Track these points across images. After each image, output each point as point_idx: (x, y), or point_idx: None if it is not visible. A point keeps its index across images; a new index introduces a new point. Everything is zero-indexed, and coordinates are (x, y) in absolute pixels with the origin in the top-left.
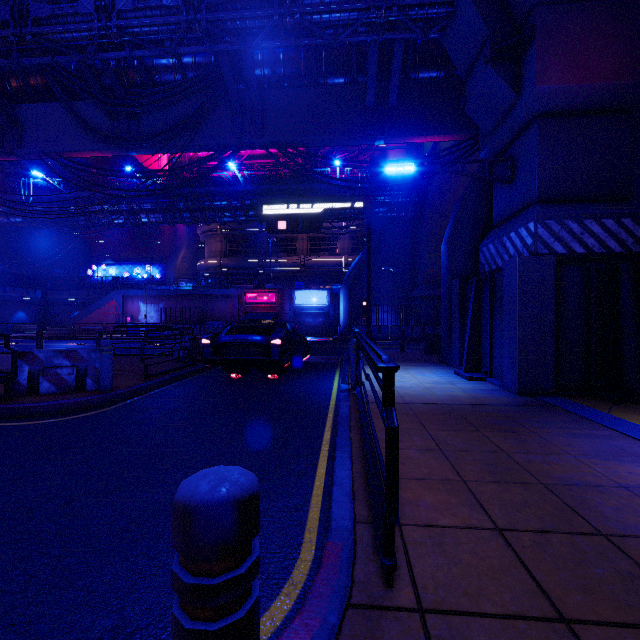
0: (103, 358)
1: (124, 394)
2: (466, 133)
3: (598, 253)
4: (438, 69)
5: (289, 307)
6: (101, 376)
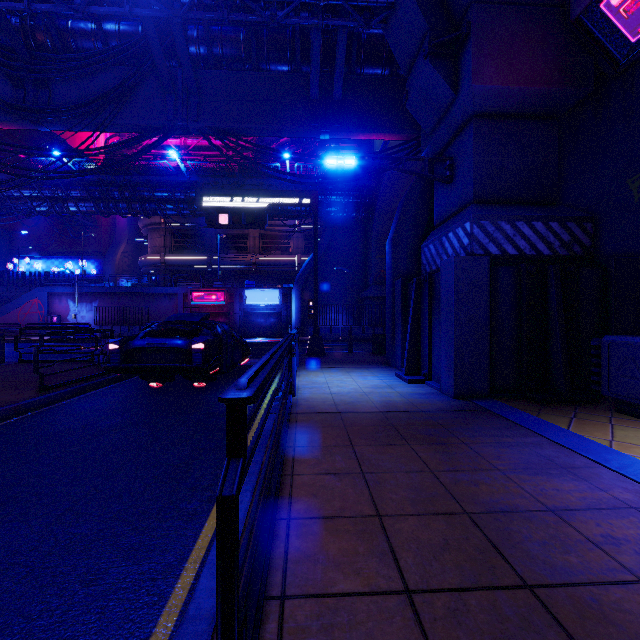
0: None
1: (3, 412)
2: (410, 133)
3: (529, 255)
4: (383, 66)
5: (239, 307)
6: None
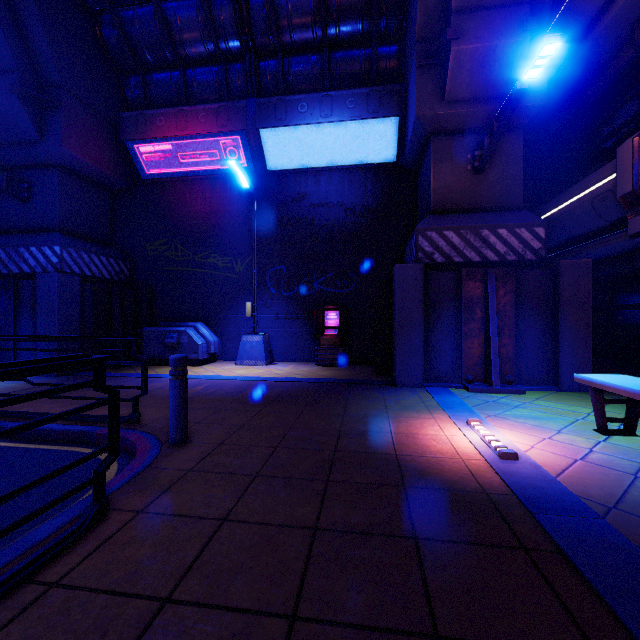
0: None
1: None
2: None
3: (98, 277)
4: None
5: None
6: None
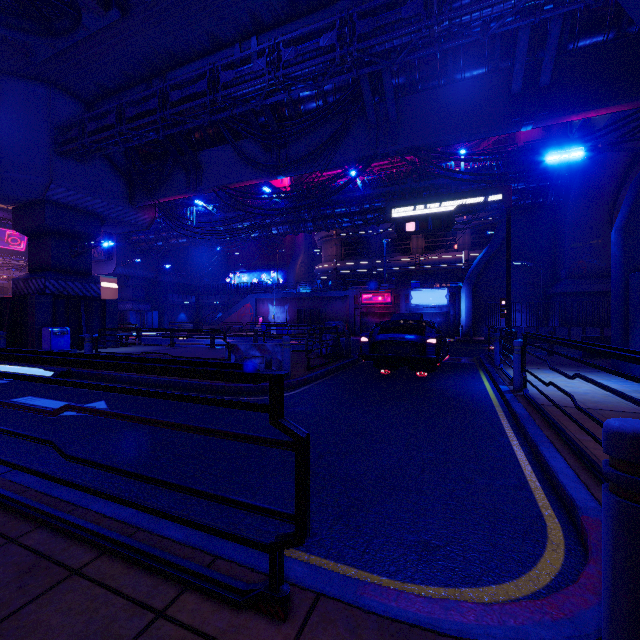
0: (285, 351)
1: (300, 382)
2: None
3: None
4: (605, 31)
5: (405, 307)
6: (283, 366)
